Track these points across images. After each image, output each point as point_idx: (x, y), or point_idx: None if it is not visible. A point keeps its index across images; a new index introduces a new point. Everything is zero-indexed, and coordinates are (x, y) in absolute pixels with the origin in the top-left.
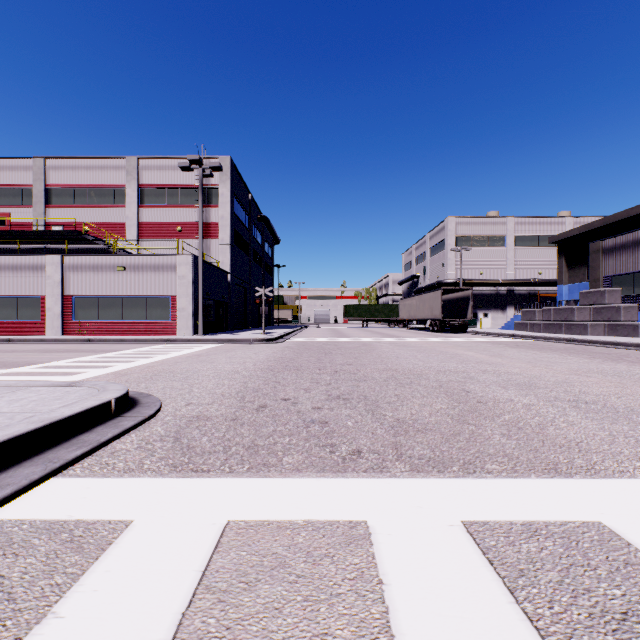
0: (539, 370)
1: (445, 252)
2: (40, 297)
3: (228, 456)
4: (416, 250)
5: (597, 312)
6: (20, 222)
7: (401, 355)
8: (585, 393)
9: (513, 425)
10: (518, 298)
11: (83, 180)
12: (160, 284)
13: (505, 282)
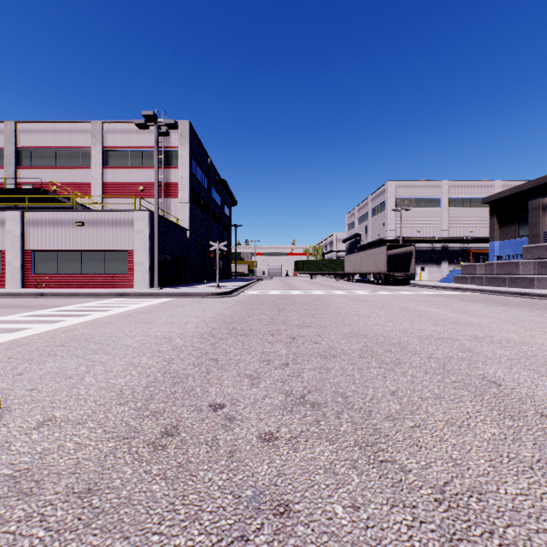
0: (542, 336)
1: (386, 212)
2: (1, 251)
3: None
4: (358, 211)
5: (542, 266)
6: None
7: (361, 312)
8: None
9: None
10: (452, 254)
11: (51, 143)
12: (118, 239)
13: (440, 239)
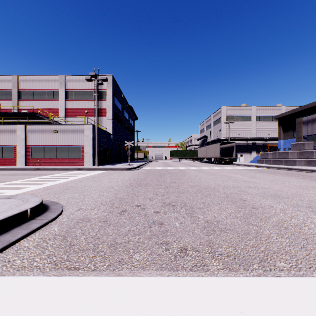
0: (279, 186)
1: (221, 124)
2: (14, 146)
3: (95, 253)
4: (206, 123)
5: (301, 154)
6: (5, 108)
7: (201, 177)
8: (313, 201)
9: (281, 225)
10: (257, 147)
11: (37, 87)
12: (76, 139)
13: (251, 139)
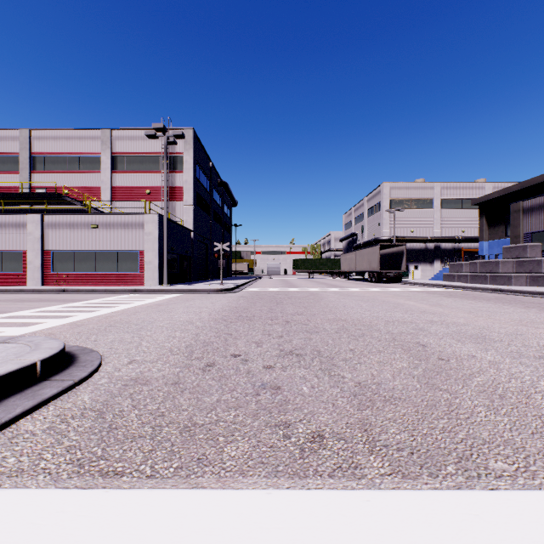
0: (484, 320)
1: (381, 213)
2: (22, 251)
3: (155, 444)
4: (355, 211)
5: (519, 265)
6: (8, 186)
7: (347, 304)
8: None
9: (492, 392)
10: (444, 253)
11: (63, 149)
12: (129, 240)
13: (433, 239)
